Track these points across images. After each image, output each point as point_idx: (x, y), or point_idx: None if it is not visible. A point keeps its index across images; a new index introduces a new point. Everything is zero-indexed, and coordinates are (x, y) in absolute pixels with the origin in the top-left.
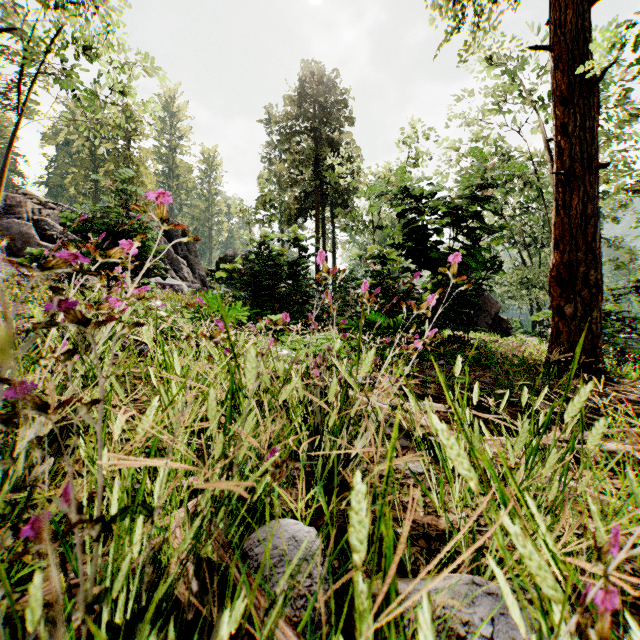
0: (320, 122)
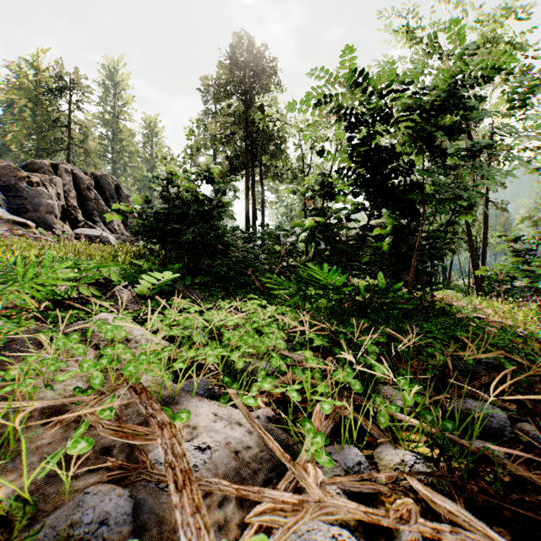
0: (250, 87)
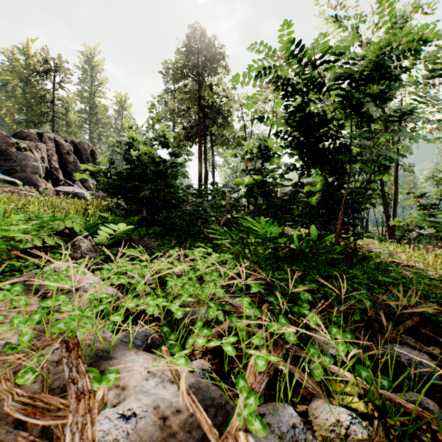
0: (202, 70)
